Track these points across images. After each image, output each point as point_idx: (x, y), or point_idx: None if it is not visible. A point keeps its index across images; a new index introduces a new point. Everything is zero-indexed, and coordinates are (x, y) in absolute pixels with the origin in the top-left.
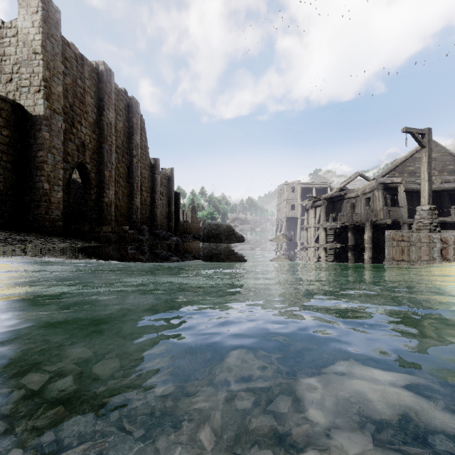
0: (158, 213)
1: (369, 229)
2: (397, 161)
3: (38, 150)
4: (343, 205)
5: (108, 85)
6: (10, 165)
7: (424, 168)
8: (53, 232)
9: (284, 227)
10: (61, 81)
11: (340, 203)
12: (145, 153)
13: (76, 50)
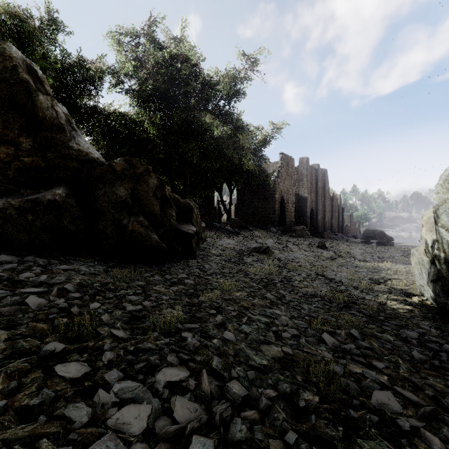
0: (334, 223)
1: None
2: None
3: (305, 208)
4: None
5: (318, 172)
6: (298, 214)
7: None
8: None
9: None
10: (309, 182)
11: None
12: (328, 192)
13: (311, 166)
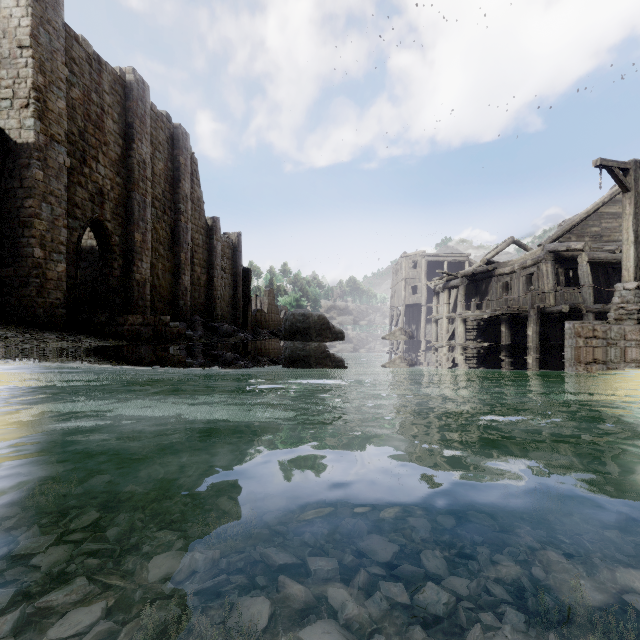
0: (219, 298)
1: (535, 321)
2: (574, 218)
3: (26, 197)
4: (490, 286)
5: (140, 104)
6: None
7: (628, 224)
8: (51, 325)
9: (402, 318)
10: (64, 92)
11: (486, 283)
12: (198, 209)
13: (89, 48)
